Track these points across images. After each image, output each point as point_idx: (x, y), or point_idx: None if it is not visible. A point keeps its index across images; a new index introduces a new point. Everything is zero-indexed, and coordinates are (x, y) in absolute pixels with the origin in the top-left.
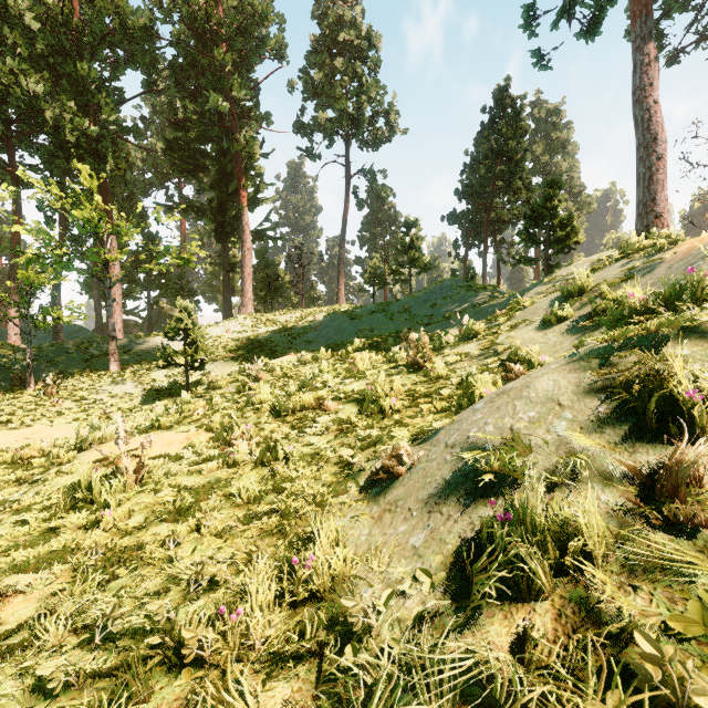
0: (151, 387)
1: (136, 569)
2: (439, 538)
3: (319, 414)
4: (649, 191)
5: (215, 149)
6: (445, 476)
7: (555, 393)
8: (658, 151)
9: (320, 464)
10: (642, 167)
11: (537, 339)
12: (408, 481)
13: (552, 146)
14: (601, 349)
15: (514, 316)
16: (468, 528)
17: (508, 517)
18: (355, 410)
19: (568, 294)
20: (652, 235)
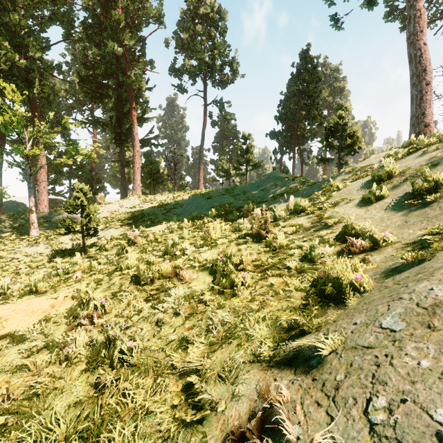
0: (57, 248)
1: None
2: None
3: (175, 282)
4: (420, 108)
5: (114, 83)
6: None
7: None
8: (427, 78)
9: (157, 382)
10: (415, 90)
11: (361, 214)
12: None
13: (334, 91)
14: None
15: (332, 196)
16: None
17: None
18: (208, 280)
19: (377, 179)
20: (433, 135)
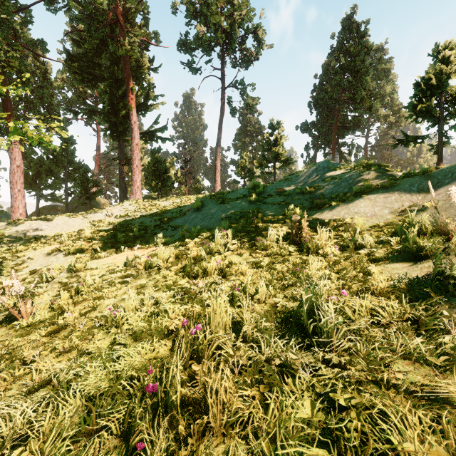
0: None
1: None
2: None
3: None
4: None
5: (108, 59)
6: None
7: None
8: None
9: None
10: None
11: None
12: None
13: (378, 75)
14: None
15: None
16: None
17: None
18: None
19: None
20: None
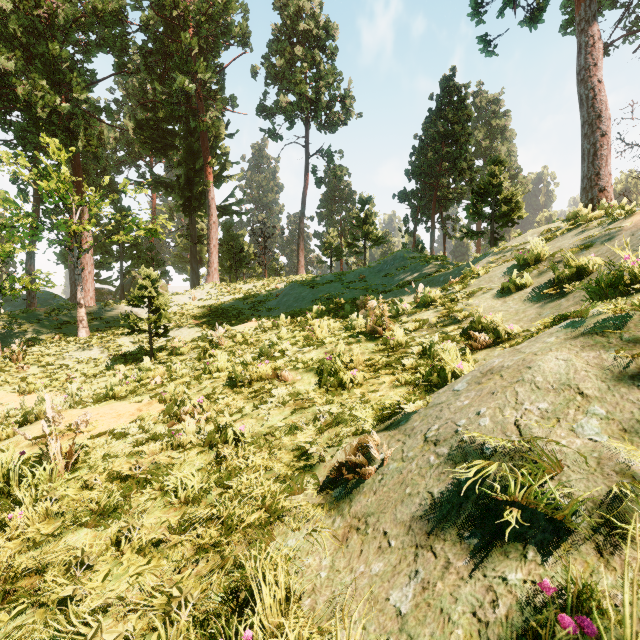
0: (116, 353)
1: (26, 608)
2: (439, 606)
3: (276, 384)
4: (594, 166)
5: (182, 129)
6: (431, 488)
7: (572, 377)
8: (602, 127)
9: (273, 450)
10: (586, 143)
11: (496, 306)
12: (380, 487)
13: (492, 132)
14: (615, 319)
15: (469, 285)
16: (486, 598)
17: (590, 632)
18: (314, 381)
19: (523, 263)
20: (601, 206)
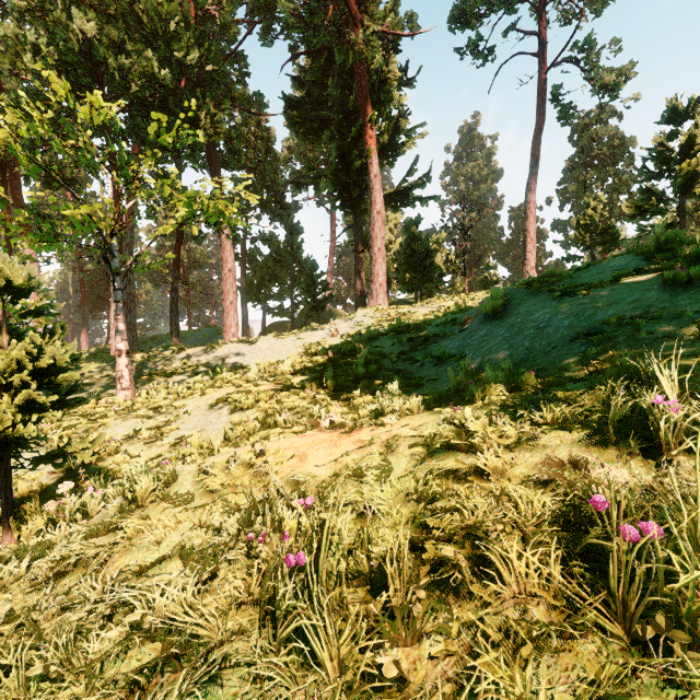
0: (63, 468)
1: None
2: None
3: None
4: None
5: (336, 85)
6: None
7: None
8: None
9: None
10: None
11: None
12: None
13: None
14: None
15: None
16: None
17: None
18: None
19: None
20: None
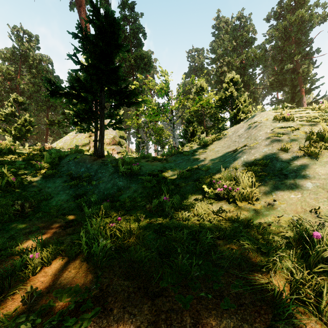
0: None
1: None
2: None
3: None
4: None
5: (289, 78)
6: None
7: None
8: None
9: None
10: None
11: None
12: None
13: None
14: None
15: None
16: None
17: None
18: None
19: None
20: None
